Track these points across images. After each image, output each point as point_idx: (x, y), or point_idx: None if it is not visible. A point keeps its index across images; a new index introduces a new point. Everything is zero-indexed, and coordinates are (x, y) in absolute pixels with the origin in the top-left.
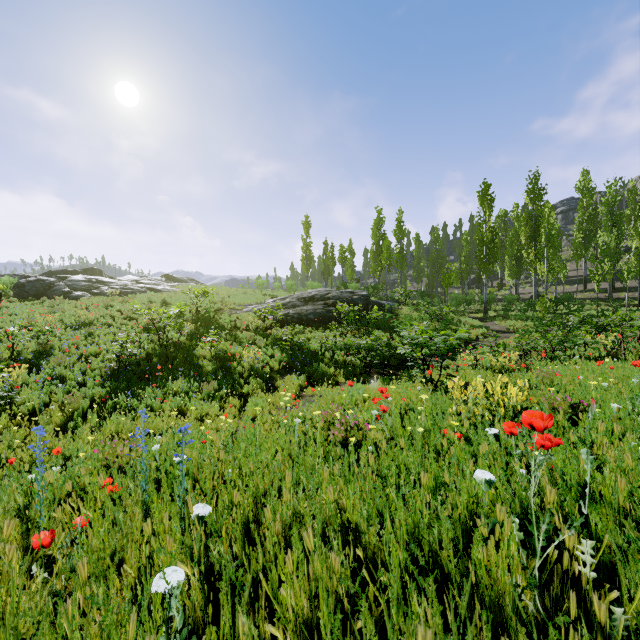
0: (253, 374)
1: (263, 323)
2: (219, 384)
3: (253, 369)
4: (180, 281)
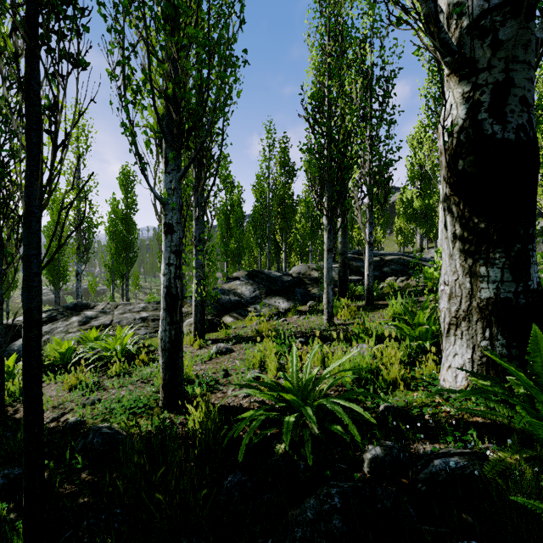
0: None
1: None
2: None
3: None
4: None
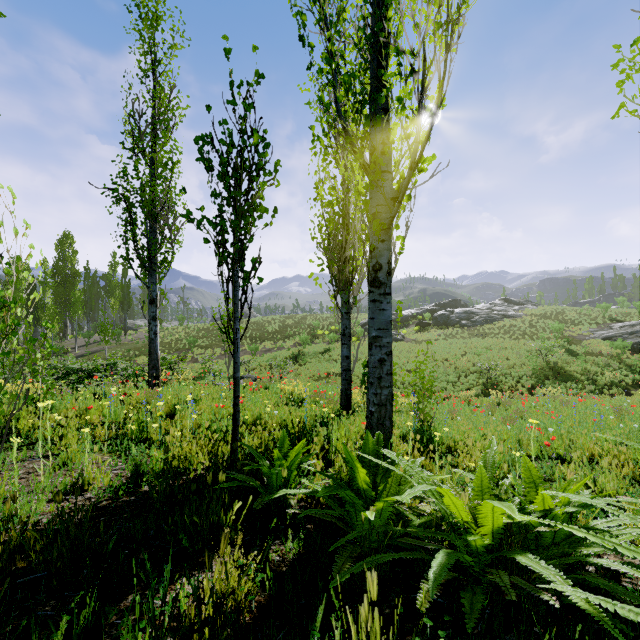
0: (613, 385)
1: (613, 349)
2: (593, 387)
3: (613, 382)
4: (517, 303)
